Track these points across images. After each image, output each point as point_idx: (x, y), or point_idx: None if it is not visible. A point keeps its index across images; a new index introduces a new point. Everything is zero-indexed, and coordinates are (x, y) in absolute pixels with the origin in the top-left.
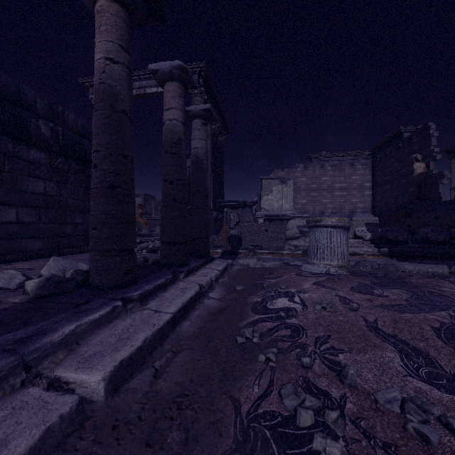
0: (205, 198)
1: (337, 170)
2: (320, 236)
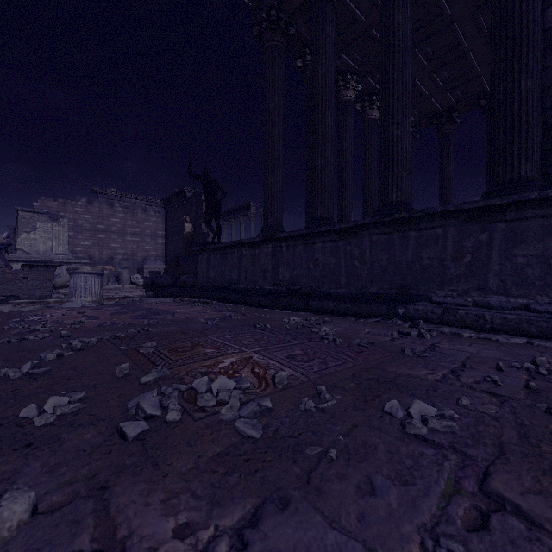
0: None
1: (129, 213)
2: (79, 280)
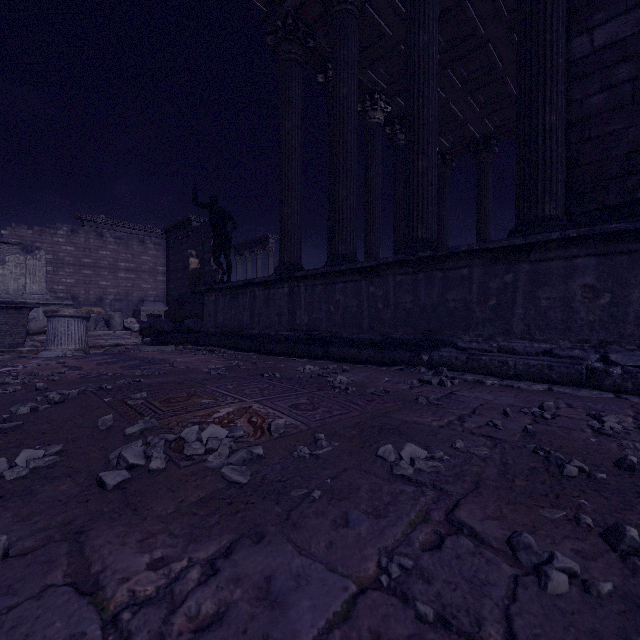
0: None
1: (123, 244)
2: (59, 325)
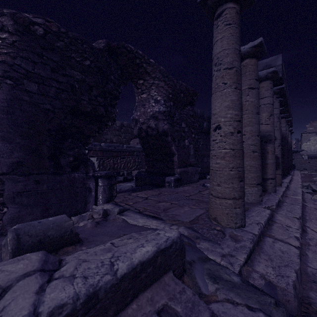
0: (291, 154)
1: None
2: None
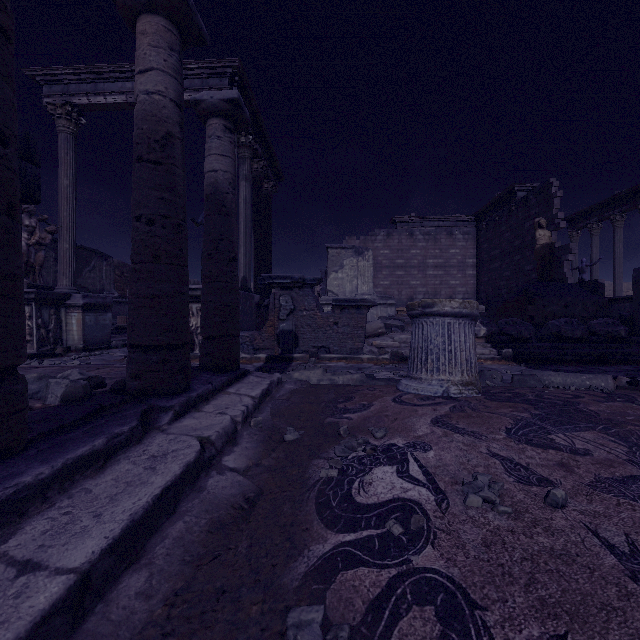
0: (230, 264)
1: (431, 240)
2: (432, 331)
